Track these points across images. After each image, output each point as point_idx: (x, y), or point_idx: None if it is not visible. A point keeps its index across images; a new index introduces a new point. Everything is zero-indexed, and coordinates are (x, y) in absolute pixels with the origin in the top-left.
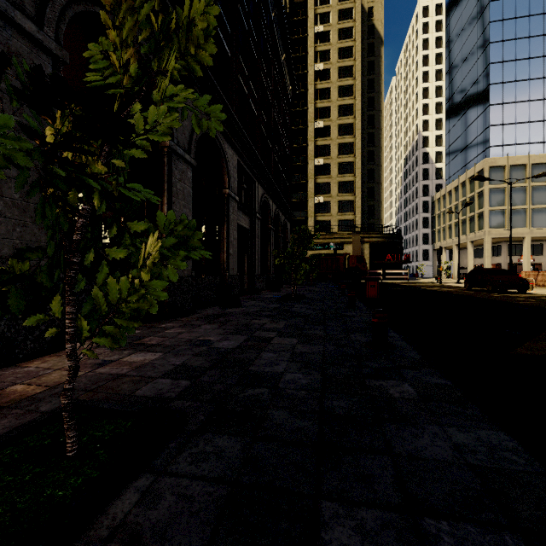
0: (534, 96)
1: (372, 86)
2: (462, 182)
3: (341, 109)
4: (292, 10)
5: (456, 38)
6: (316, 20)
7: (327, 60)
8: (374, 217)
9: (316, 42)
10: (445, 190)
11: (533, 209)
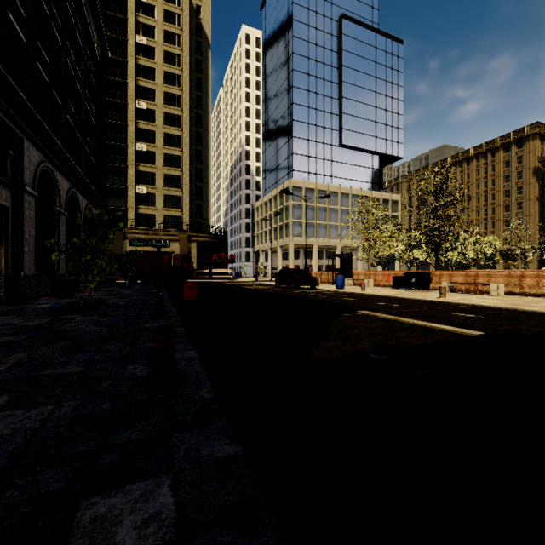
0: (319, 139)
1: (200, 85)
2: (275, 196)
3: (168, 97)
4: None
5: (270, 73)
6: None
7: (151, 36)
8: (203, 217)
9: (137, 10)
10: (262, 201)
11: (319, 224)
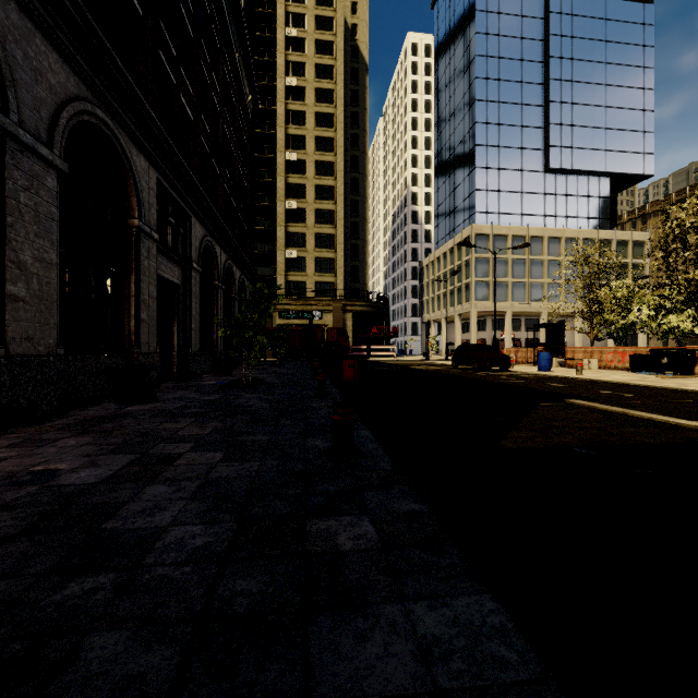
0: (514, 166)
1: (356, 121)
2: (451, 249)
3: (319, 142)
4: None
5: (445, 87)
6: (287, 20)
7: (301, 75)
8: (359, 282)
9: (287, 48)
10: (434, 256)
11: (514, 283)
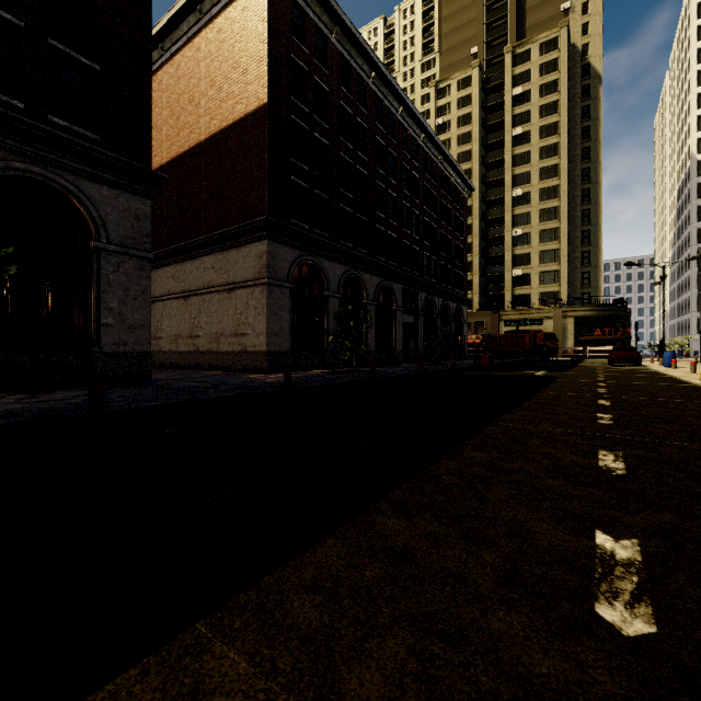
0: None
1: (587, 134)
2: None
3: (543, 172)
4: (489, 73)
5: None
6: (513, 82)
7: (526, 121)
8: (590, 286)
9: (513, 105)
10: None
11: None
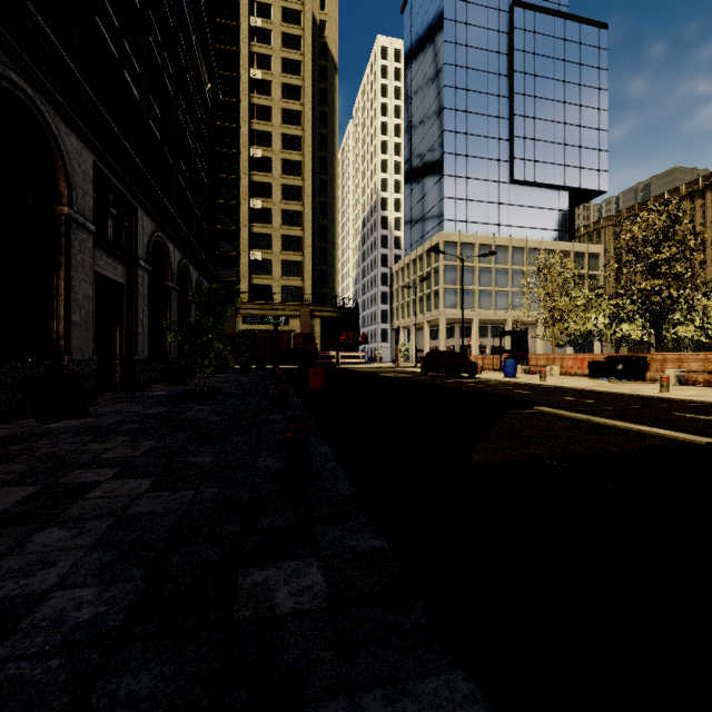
0: (481, 176)
1: (325, 121)
2: (420, 255)
3: (286, 140)
4: None
5: (414, 94)
6: (251, 9)
7: (267, 68)
8: (328, 286)
9: (251, 38)
10: (404, 262)
11: (480, 291)
